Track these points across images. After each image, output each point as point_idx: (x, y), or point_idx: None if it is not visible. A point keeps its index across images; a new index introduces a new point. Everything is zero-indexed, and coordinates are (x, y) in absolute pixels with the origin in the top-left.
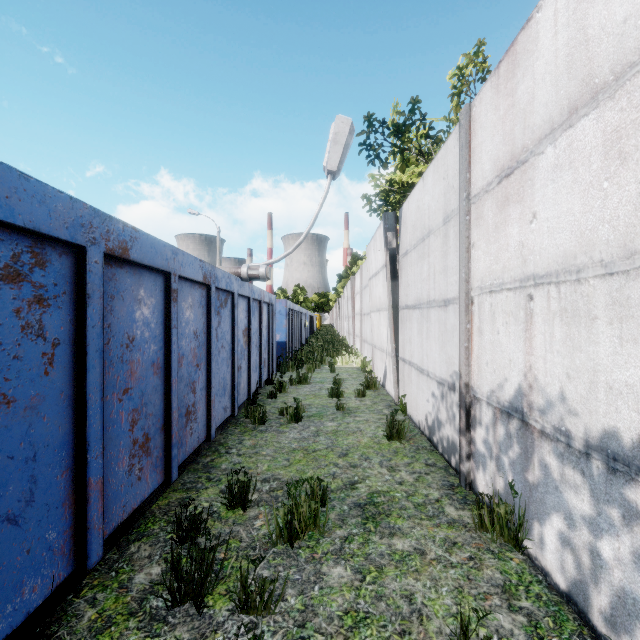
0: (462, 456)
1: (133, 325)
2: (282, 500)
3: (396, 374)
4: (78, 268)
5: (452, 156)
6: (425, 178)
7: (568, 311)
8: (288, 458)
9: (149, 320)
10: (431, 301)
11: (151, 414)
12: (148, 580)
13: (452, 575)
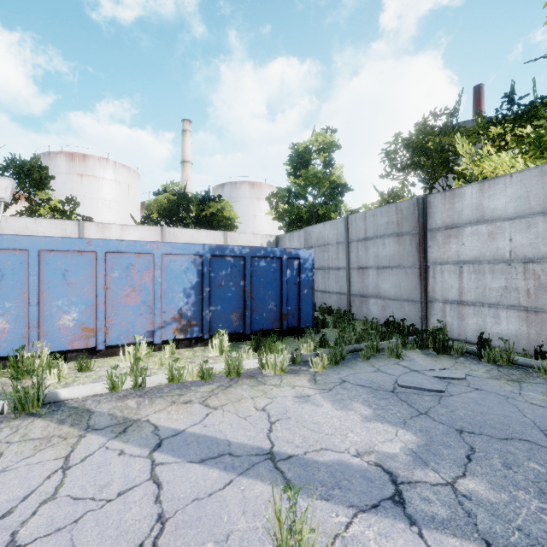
0: None
1: None
2: None
3: None
4: None
5: (70, 227)
6: (39, 221)
7: None
8: None
9: None
10: None
11: None
12: None
13: None
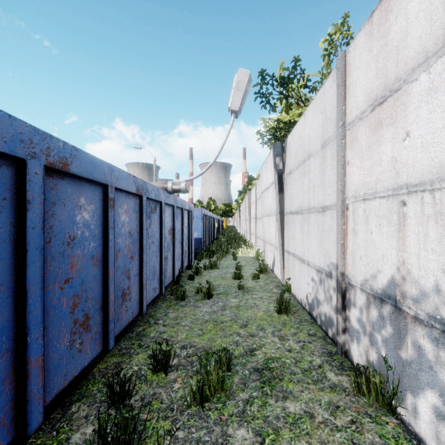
0: (338, 330)
1: (74, 226)
2: (196, 365)
3: (282, 262)
4: (19, 178)
5: (329, 94)
6: (306, 114)
7: (444, 214)
8: (201, 328)
9: (89, 222)
10: (311, 208)
11: (91, 298)
12: (82, 440)
13: (338, 439)
